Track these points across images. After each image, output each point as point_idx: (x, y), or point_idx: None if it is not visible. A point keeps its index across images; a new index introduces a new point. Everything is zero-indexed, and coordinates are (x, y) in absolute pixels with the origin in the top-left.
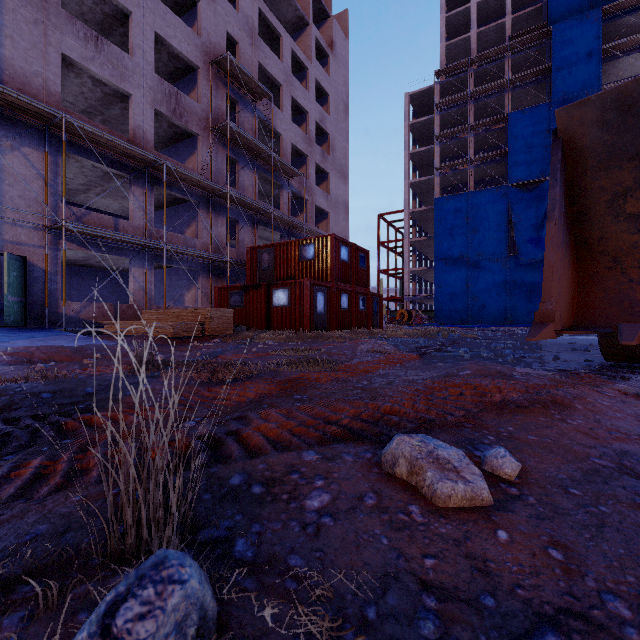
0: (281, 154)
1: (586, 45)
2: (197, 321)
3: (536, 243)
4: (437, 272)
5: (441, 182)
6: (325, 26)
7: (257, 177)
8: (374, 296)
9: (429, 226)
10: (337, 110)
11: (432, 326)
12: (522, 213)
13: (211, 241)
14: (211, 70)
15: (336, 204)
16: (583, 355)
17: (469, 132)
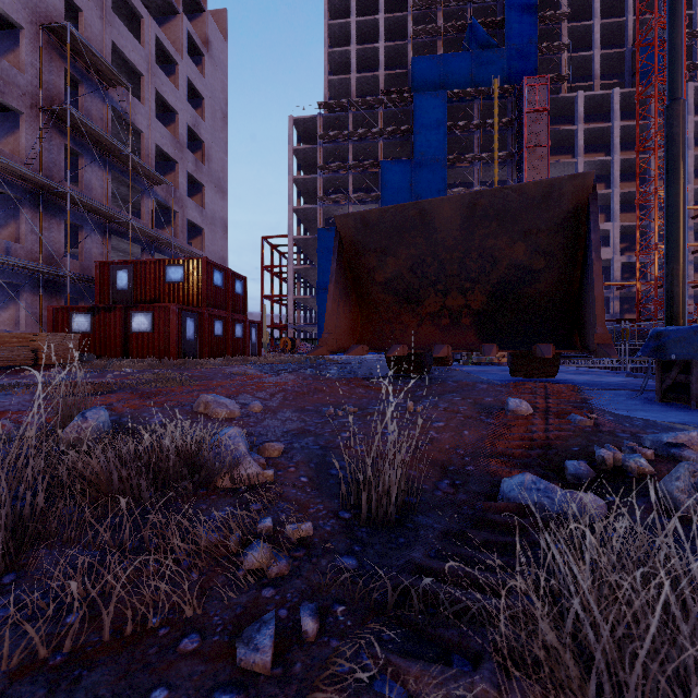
0: (143, 155)
1: (437, 118)
2: (27, 348)
3: None
4: (320, 301)
5: (324, 213)
6: (199, 20)
7: (110, 177)
8: (252, 323)
9: (314, 254)
10: (214, 117)
11: None
12: None
13: (42, 249)
14: (41, 35)
15: (213, 220)
16: None
17: (348, 170)
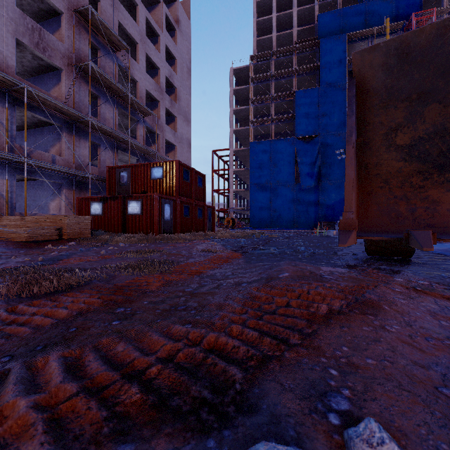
0: (137, 96)
1: (338, 55)
2: (54, 226)
3: (311, 176)
4: (251, 192)
5: (254, 132)
6: (173, 7)
7: (117, 112)
8: (209, 208)
9: (246, 161)
10: (182, 71)
11: (248, 229)
12: (303, 156)
13: (74, 159)
14: (74, 17)
15: (181, 140)
16: (349, 250)
17: (271, 100)
